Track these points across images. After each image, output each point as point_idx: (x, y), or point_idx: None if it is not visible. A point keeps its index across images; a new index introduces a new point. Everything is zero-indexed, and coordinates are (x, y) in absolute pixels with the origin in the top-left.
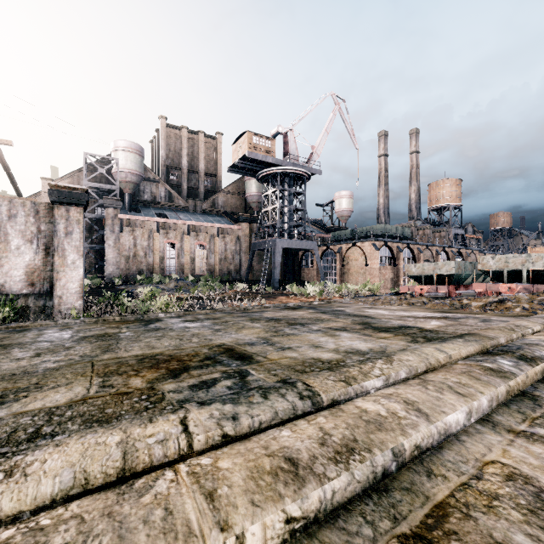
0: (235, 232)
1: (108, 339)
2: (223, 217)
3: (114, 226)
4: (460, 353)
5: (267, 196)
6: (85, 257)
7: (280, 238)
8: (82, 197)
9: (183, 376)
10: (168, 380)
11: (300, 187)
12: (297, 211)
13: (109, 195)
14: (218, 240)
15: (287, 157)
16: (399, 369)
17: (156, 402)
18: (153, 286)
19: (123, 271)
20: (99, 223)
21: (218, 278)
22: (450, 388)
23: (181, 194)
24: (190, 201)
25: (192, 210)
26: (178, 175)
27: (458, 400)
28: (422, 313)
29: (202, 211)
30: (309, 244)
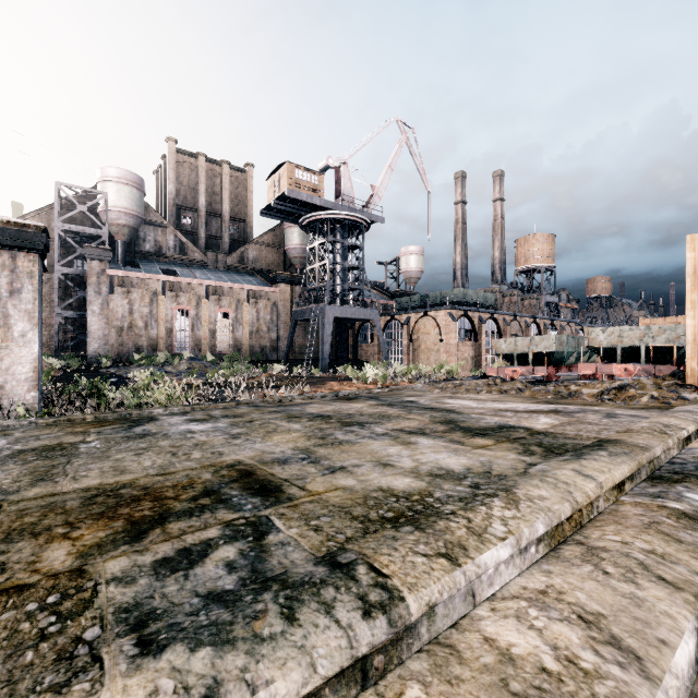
0: (270, 296)
1: (56, 455)
2: (254, 276)
3: (100, 286)
4: (612, 477)
5: (313, 249)
6: (58, 328)
7: (331, 304)
8: (36, 238)
9: (150, 538)
10: (120, 548)
11: (357, 238)
12: (352, 269)
13: (93, 243)
14: (247, 306)
15: (340, 199)
16: (533, 518)
17: (71, 615)
18: (156, 368)
19: (114, 348)
20: (79, 282)
21: (247, 357)
22: (644, 569)
23: (197, 244)
24: (210, 254)
25: (212, 266)
26: (194, 219)
27: (674, 602)
28: (521, 404)
29: (227, 267)
30: (369, 313)
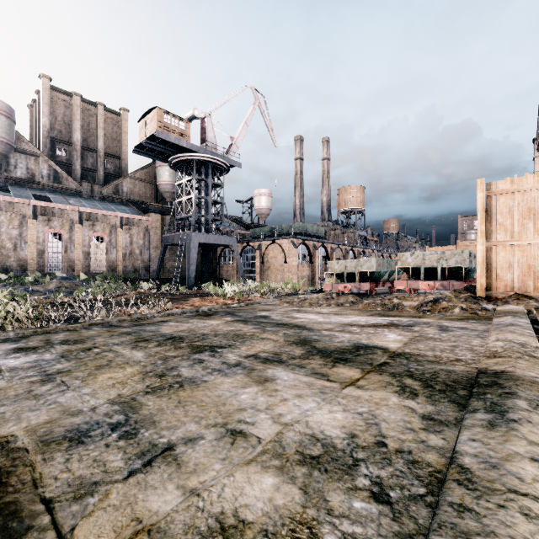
0: (143, 224)
1: None
2: (129, 206)
3: None
4: None
5: (181, 185)
6: None
7: (196, 232)
8: None
9: None
10: None
11: (218, 178)
12: (215, 204)
13: None
14: (121, 231)
15: (204, 145)
16: None
17: None
18: (22, 287)
19: None
20: None
21: (120, 276)
22: None
23: (72, 174)
24: (85, 185)
25: (88, 195)
26: (69, 151)
27: None
28: (360, 317)
29: (102, 197)
30: (228, 239)
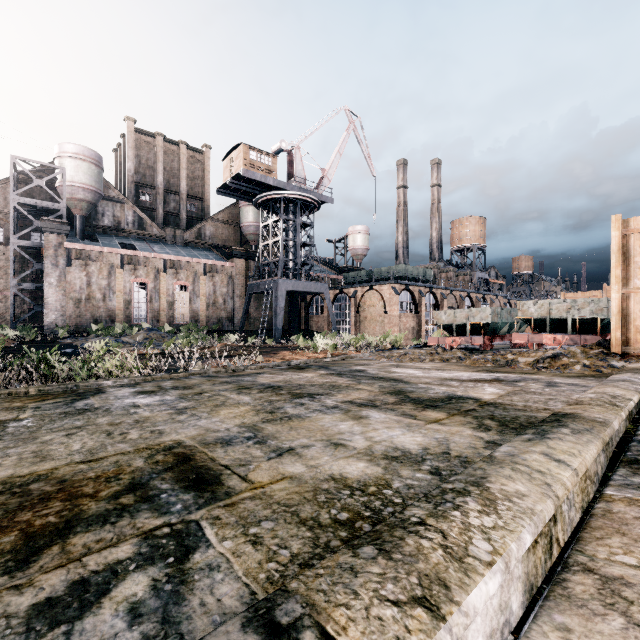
0: (226, 270)
1: None
2: (211, 251)
3: (57, 258)
4: (585, 461)
5: (267, 227)
6: (14, 299)
7: (284, 278)
8: None
9: (41, 562)
10: None
11: (308, 217)
12: (304, 246)
13: (50, 216)
14: (204, 279)
15: (292, 180)
16: (518, 527)
17: None
18: (113, 338)
19: (72, 319)
20: (37, 254)
21: (204, 328)
22: None
23: (156, 220)
24: (168, 230)
25: (171, 241)
26: (152, 196)
27: None
28: (464, 373)
29: (184, 242)
30: (319, 286)
